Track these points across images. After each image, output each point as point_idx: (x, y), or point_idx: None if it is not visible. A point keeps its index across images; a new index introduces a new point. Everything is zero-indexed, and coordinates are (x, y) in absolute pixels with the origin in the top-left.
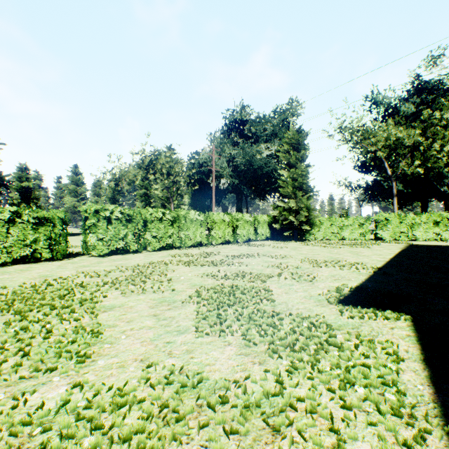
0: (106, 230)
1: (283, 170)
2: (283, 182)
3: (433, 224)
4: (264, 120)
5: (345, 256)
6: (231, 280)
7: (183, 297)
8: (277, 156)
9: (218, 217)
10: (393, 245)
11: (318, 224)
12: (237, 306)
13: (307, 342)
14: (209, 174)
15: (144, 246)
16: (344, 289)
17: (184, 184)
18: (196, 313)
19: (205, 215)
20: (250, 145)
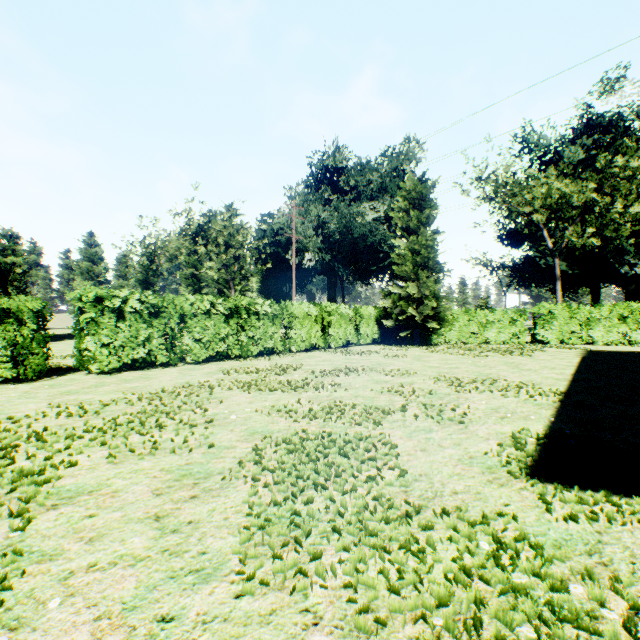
0: (116, 330)
1: (398, 238)
2: (398, 256)
3: (618, 320)
4: (368, 168)
5: (500, 371)
6: (320, 422)
7: (227, 462)
8: (387, 220)
9: (300, 309)
10: (563, 351)
11: (450, 319)
12: (333, 489)
13: (510, 616)
14: (288, 246)
15: (180, 356)
16: (525, 439)
17: (250, 261)
18: (246, 511)
19: (279, 306)
20: (347, 204)
